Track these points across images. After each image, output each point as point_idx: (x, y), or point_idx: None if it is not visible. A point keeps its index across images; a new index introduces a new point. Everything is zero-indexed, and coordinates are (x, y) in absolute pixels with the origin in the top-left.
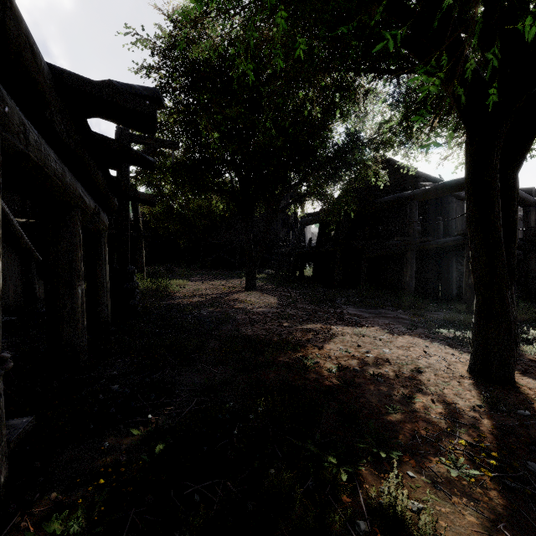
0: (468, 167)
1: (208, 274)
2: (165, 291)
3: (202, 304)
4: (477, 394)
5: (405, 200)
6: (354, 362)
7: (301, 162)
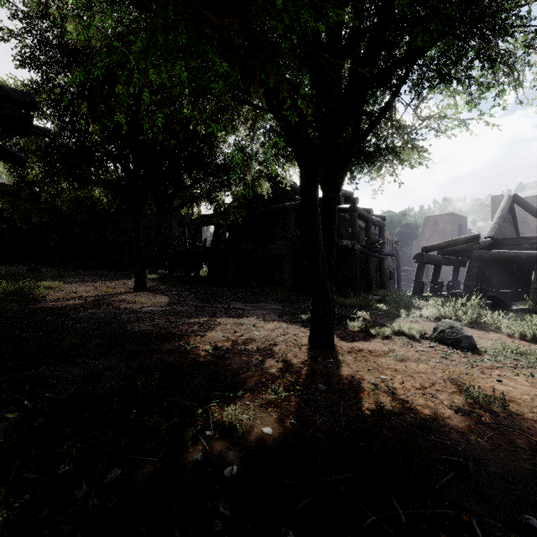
0: (302, 196)
1: (88, 275)
2: (30, 294)
3: (81, 306)
4: (308, 354)
5: (285, 210)
6: (229, 343)
7: (192, 167)
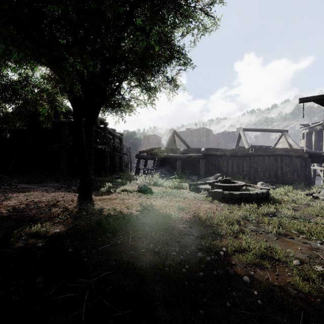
0: (74, 123)
1: None
2: None
3: None
4: (77, 203)
5: (61, 124)
6: (24, 205)
7: None
